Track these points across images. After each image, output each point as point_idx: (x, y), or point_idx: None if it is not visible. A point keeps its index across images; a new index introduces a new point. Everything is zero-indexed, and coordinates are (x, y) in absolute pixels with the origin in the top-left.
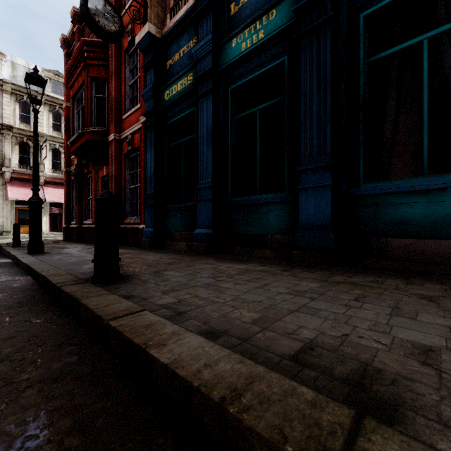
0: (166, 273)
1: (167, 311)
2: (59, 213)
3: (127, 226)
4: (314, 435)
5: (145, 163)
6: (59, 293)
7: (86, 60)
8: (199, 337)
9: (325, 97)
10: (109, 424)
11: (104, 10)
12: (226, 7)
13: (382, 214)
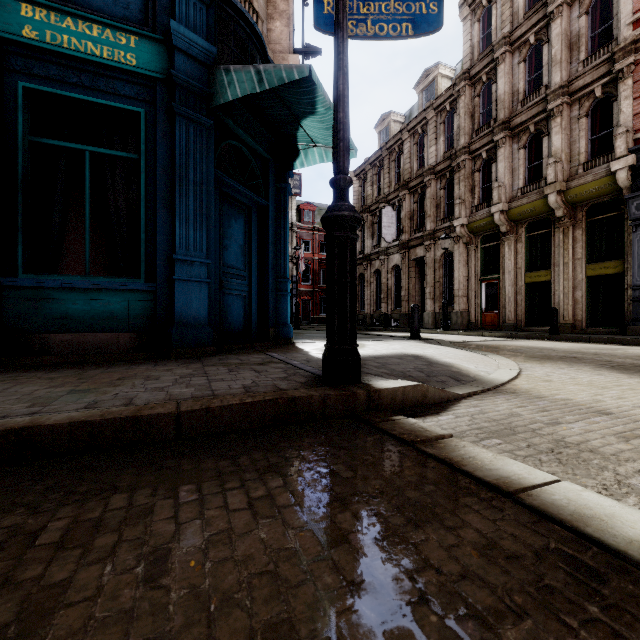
0: None
1: None
2: None
3: None
4: None
5: None
6: None
7: None
8: None
9: None
10: None
11: None
12: None
13: (46, 309)
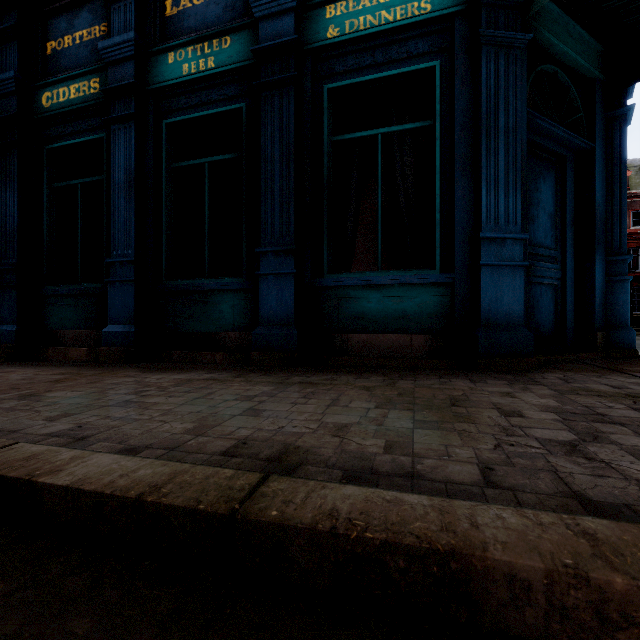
0: (51, 394)
1: (60, 440)
2: None
3: None
4: (226, 494)
5: None
6: None
7: None
8: (112, 455)
9: (288, 169)
10: None
11: None
12: (159, 1)
13: (345, 308)
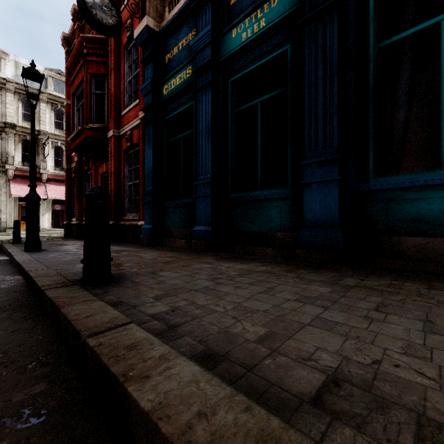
0: (162, 273)
1: (157, 324)
2: (61, 209)
3: (126, 223)
4: None
5: (144, 159)
6: (43, 297)
7: (85, 57)
8: (192, 364)
9: (331, 86)
10: None
11: (102, 3)
12: None
13: (395, 211)
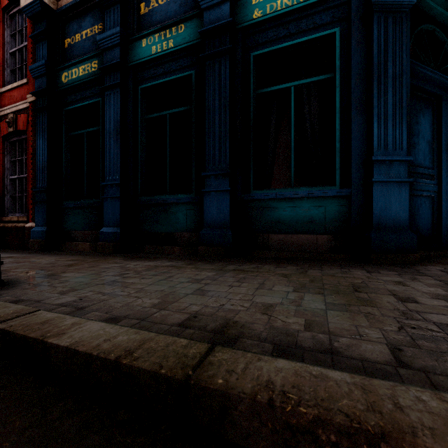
0: (65, 274)
1: (66, 309)
2: None
3: (7, 225)
4: (182, 361)
5: (34, 150)
6: None
7: None
8: (100, 323)
9: (225, 115)
10: (5, 407)
11: None
12: (136, 4)
13: (266, 215)
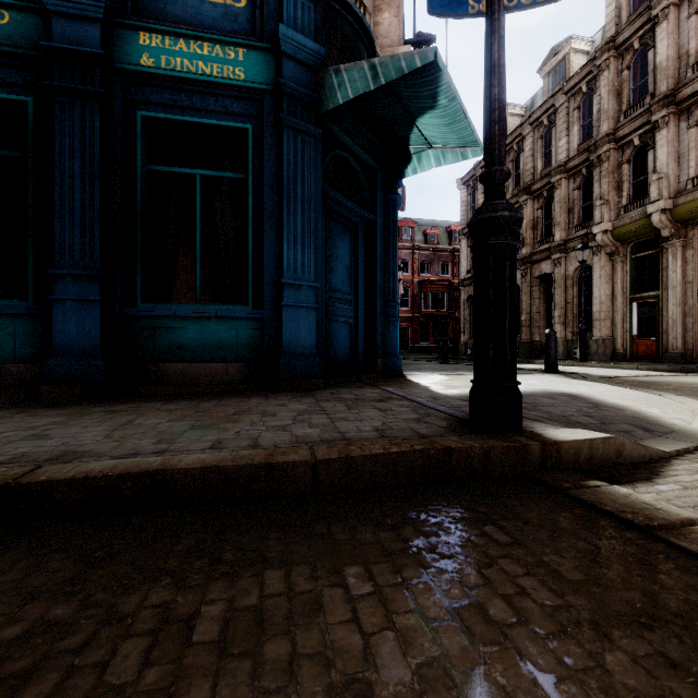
0: None
1: None
2: None
3: None
4: (1, 478)
5: None
6: None
7: None
8: None
9: (92, 188)
10: None
11: None
12: None
13: (161, 338)
